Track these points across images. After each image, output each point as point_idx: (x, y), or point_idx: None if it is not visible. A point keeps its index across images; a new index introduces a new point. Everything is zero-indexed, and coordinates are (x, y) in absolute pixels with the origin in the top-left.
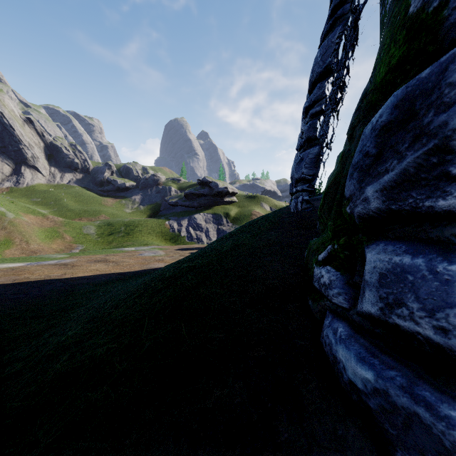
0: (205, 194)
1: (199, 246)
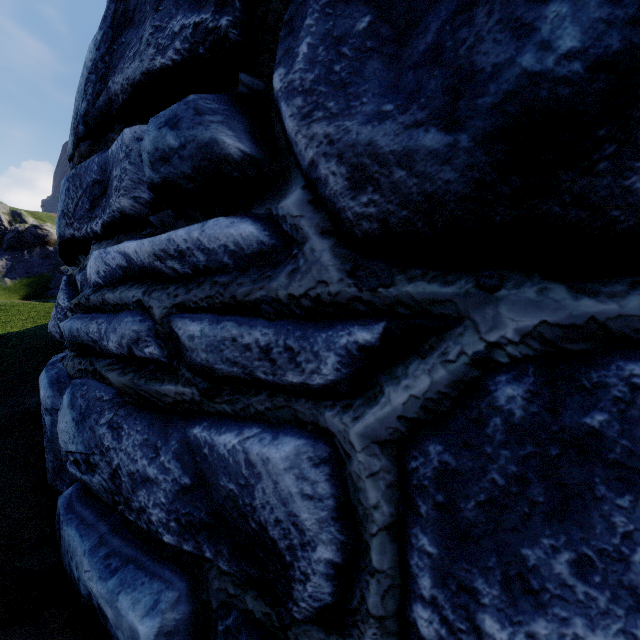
0: None
1: None
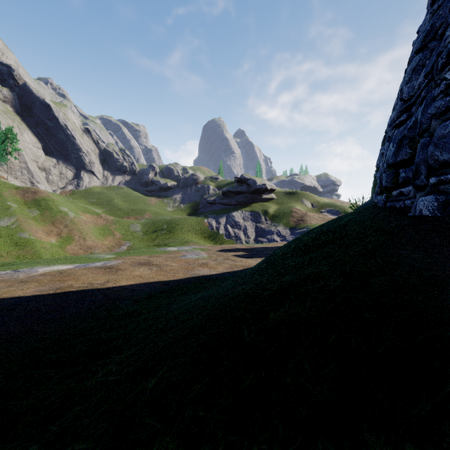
0: (243, 191)
1: (242, 247)
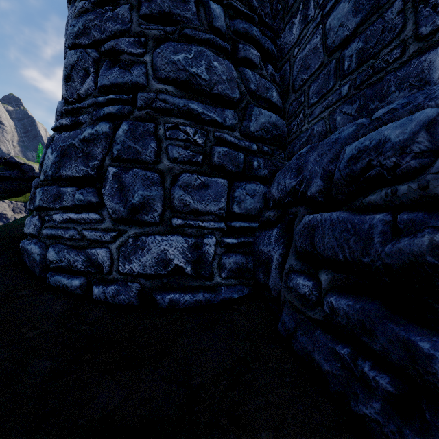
0: (13, 177)
1: None
